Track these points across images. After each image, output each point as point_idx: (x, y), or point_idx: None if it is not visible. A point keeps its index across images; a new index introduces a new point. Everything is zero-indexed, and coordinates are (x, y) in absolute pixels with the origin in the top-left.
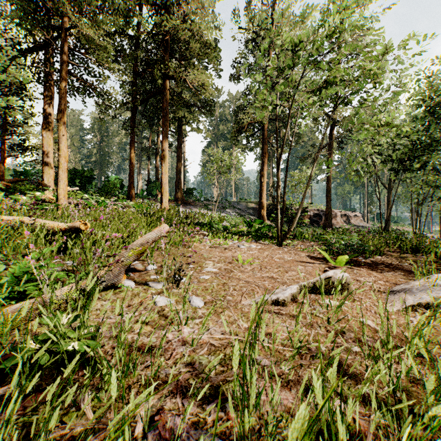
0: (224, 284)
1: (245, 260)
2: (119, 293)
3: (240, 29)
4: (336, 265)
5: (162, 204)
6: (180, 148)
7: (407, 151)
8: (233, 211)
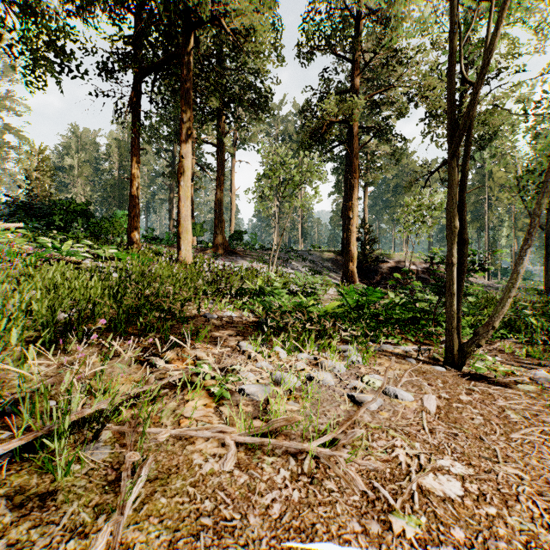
0: None
1: None
2: None
3: None
4: None
5: (179, 254)
6: (221, 168)
7: None
8: (303, 264)
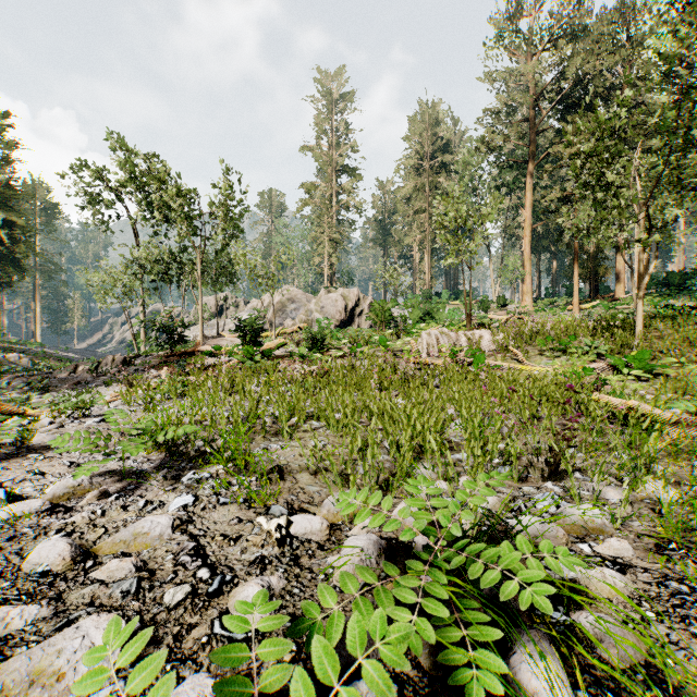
0: None
1: None
2: None
3: None
4: None
5: None
6: None
7: None
8: None
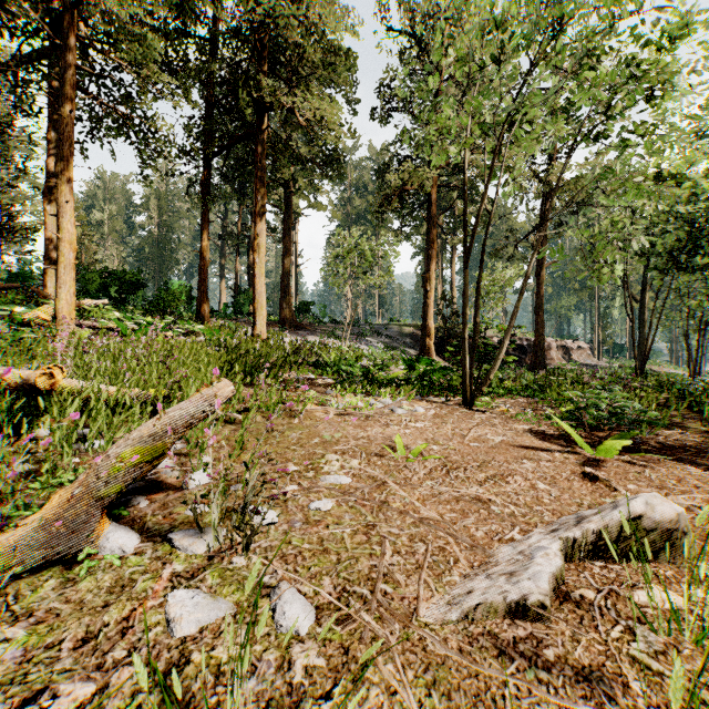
0: (368, 527)
1: (410, 448)
2: (78, 579)
3: (391, 30)
4: (597, 456)
5: (255, 330)
6: (288, 234)
7: (681, 236)
8: (378, 340)
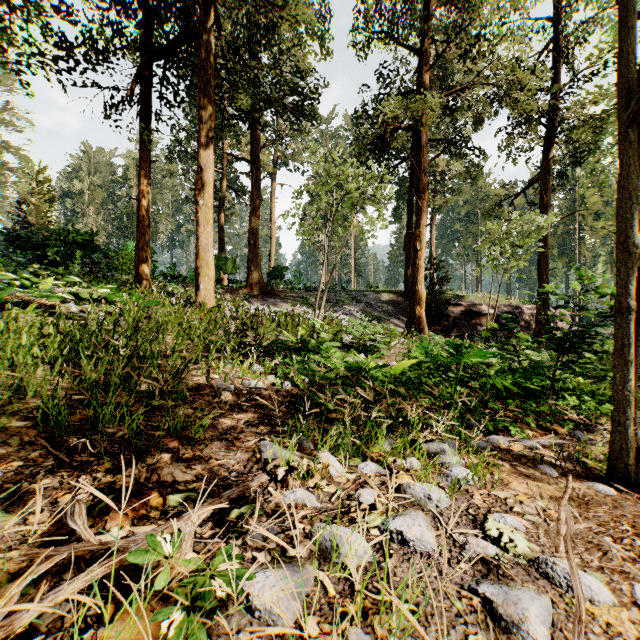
0: None
1: None
2: None
3: None
4: None
5: (197, 295)
6: (256, 190)
7: None
8: (357, 308)
